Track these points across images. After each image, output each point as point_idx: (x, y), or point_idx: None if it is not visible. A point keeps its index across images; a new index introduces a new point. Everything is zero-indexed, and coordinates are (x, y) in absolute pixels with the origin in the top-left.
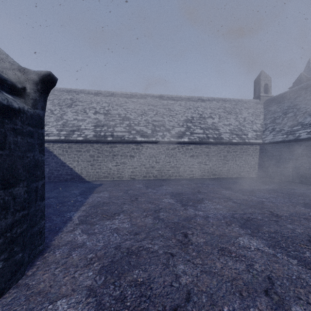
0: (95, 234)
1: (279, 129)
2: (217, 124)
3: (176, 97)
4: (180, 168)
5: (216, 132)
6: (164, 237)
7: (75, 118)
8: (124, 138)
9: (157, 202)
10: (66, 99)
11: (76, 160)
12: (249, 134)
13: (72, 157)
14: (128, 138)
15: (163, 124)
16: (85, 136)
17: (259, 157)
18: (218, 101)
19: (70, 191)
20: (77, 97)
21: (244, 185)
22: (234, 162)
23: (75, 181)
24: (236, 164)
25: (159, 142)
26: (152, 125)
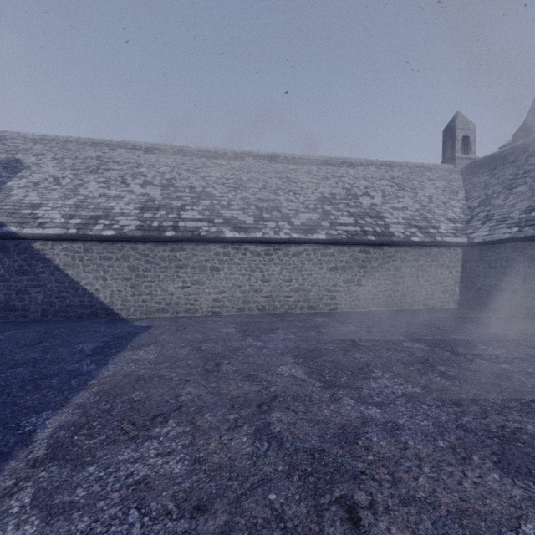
0: (67, 515)
1: (501, 217)
2: (381, 207)
3: (300, 159)
4: (310, 292)
5: (380, 222)
6: (288, 528)
7: (103, 193)
8: (199, 232)
9: (264, 376)
10: (89, 158)
11: (101, 276)
12: (441, 226)
13: (92, 271)
14: (206, 232)
15: (277, 206)
16: (120, 228)
17: (461, 270)
18: (380, 166)
19: (74, 345)
20: (112, 156)
21: (444, 329)
22: (415, 279)
23: (99, 318)
24: (418, 283)
25: (269, 241)
26: (255, 208)
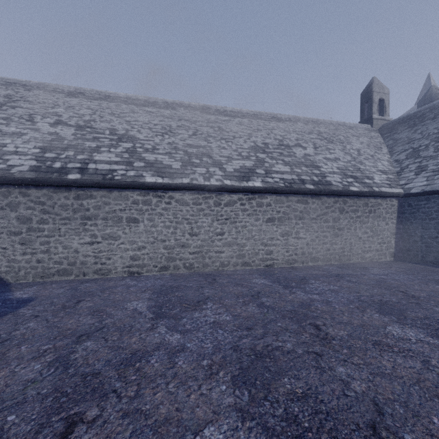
0: None
1: (438, 167)
2: (314, 157)
3: (232, 112)
4: (244, 246)
5: (316, 171)
6: None
7: None
8: (112, 176)
9: None
10: None
11: None
12: (375, 177)
13: None
14: (122, 176)
15: (208, 152)
16: (7, 168)
17: (397, 221)
18: (307, 122)
19: None
20: (25, 95)
21: (413, 294)
22: (354, 231)
23: None
24: (356, 235)
25: (198, 188)
26: (184, 153)
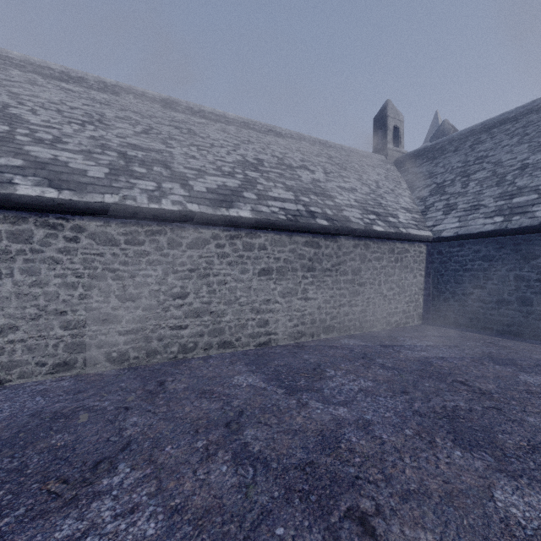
0: None
1: (470, 206)
2: (326, 184)
3: (212, 114)
4: (223, 315)
5: (329, 202)
6: None
7: None
8: None
9: None
10: None
11: None
12: (399, 215)
13: None
14: None
15: (165, 159)
16: None
17: (425, 273)
18: (313, 143)
19: None
20: None
21: (479, 387)
22: (378, 287)
23: None
24: (381, 293)
25: (136, 213)
26: (118, 155)
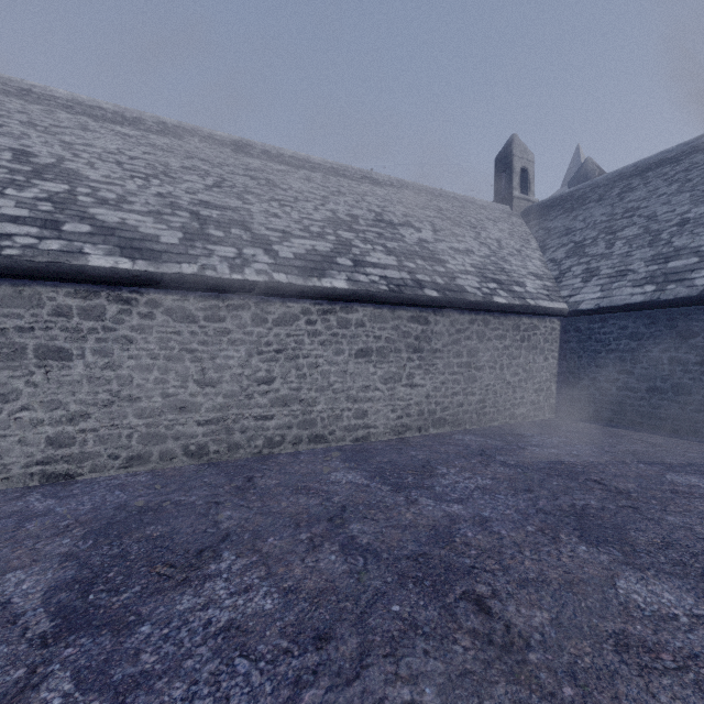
0: None
1: (615, 271)
2: (435, 245)
3: (293, 158)
4: (314, 404)
5: (440, 268)
6: None
7: None
8: None
9: None
10: None
11: None
12: (527, 283)
13: None
14: (24, 249)
15: (243, 219)
16: None
17: (559, 355)
18: (419, 192)
19: None
20: None
21: (616, 487)
22: (499, 372)
23: None
24: (503, 379)
25: (218, 286)
26: (190, 216)
